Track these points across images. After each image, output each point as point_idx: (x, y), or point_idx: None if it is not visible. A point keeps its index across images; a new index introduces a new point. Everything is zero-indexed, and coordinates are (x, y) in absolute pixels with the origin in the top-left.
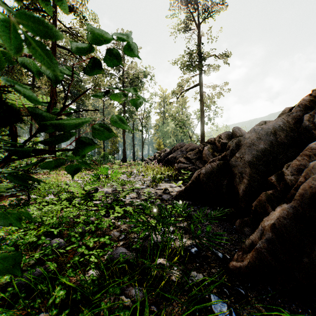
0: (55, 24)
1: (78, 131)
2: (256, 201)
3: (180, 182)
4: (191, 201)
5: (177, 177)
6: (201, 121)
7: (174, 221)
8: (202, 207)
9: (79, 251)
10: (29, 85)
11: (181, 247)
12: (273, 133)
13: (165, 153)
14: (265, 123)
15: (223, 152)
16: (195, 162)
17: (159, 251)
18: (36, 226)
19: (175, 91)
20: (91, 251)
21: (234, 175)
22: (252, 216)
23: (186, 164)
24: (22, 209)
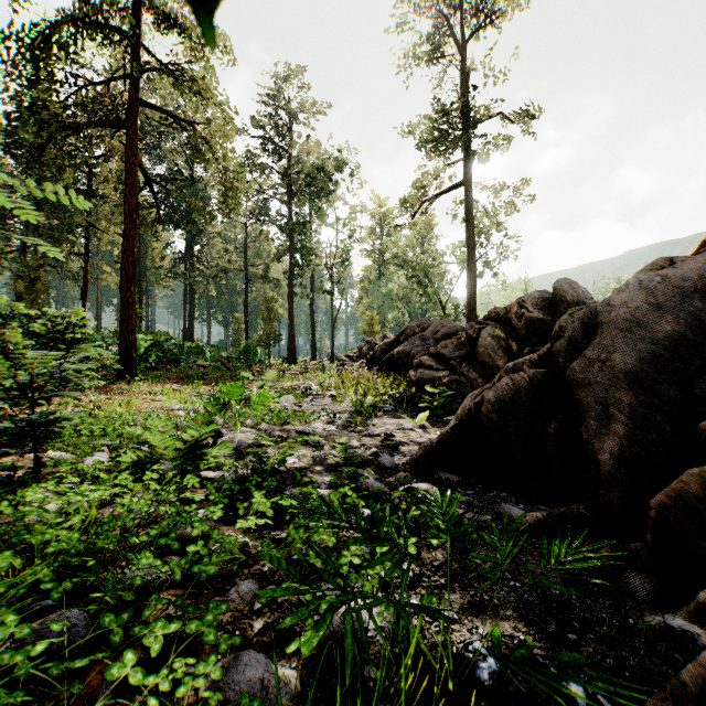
0: (134, 51)
1: (190, 293)
2: (664, 495)
3: (424, 418)
4: (456, 474)
5: (416, 401)
6: (469, 268)
7: (415, 549)
8: (486, 492)
9: (112, 677)
10: (80, 192)
11: (444, 646)
12: (699, 290)
13: (385, 343)
14: (670, 263)
15: (531, 342)
16: (458, 365)
17: (376, 705)
18: (19, 562)
19: (407, 200)
20: (153, 675)
21: (581, 408)
22: (650, 539)
23: (436, 371)
24: (10, 496)
